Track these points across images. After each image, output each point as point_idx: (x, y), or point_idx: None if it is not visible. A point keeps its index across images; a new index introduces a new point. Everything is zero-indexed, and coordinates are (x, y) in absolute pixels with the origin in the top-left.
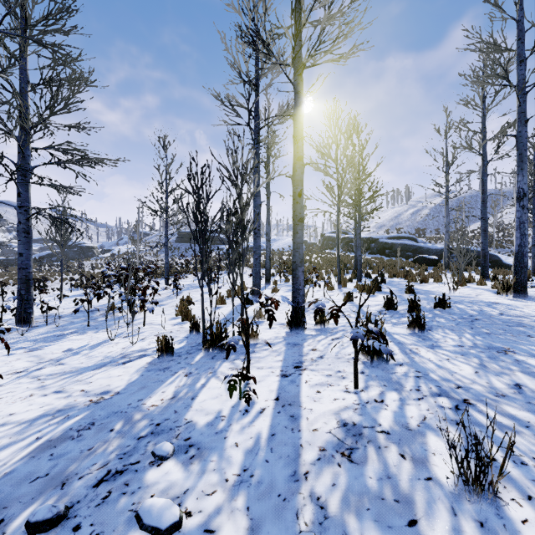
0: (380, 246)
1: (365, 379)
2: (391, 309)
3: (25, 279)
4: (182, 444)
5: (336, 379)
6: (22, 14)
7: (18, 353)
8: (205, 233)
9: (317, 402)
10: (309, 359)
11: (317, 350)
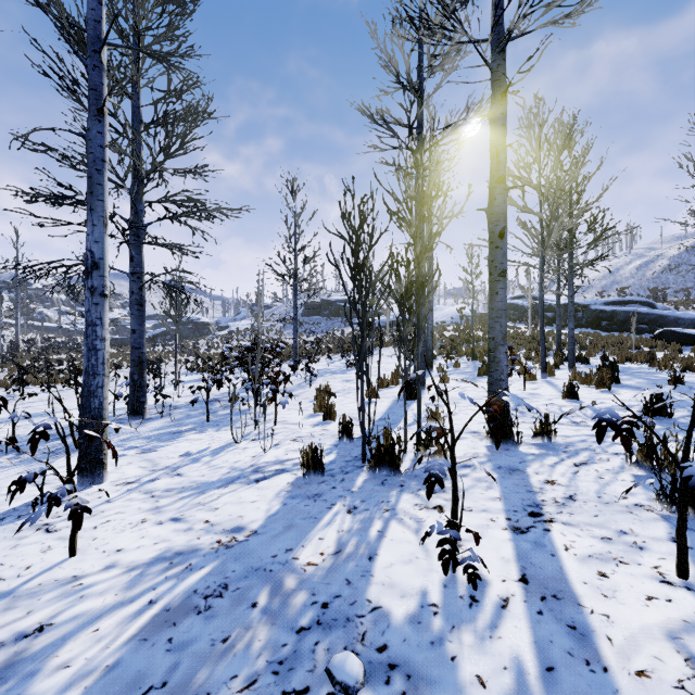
0: (592, 315)
1: (691, 555)
2: (659, 415)
3: (138, 361)
4: (375, 659)
5: (625, 548)
6: (134, 40)
7: (130, 454)
8: (366, 296)
9: (611, 600)
10: (550, 499)
11: (556, 484)
